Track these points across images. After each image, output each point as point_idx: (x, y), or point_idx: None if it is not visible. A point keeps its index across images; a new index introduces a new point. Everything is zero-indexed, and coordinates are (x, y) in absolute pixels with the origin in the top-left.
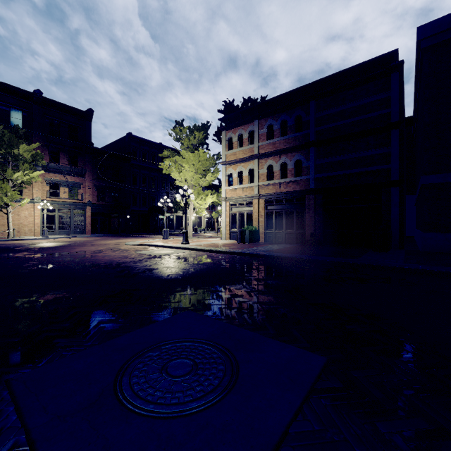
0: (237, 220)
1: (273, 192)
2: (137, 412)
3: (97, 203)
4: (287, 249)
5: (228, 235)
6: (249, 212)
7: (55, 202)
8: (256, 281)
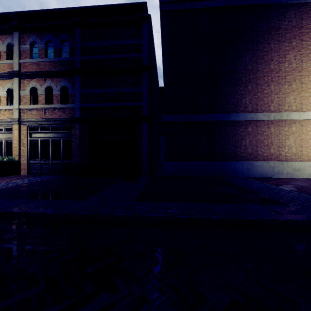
0: None
1: (36, 118)
2: None
3: None
4: (24, 186)
5: None
6: (9, 139)
7: None
8: None
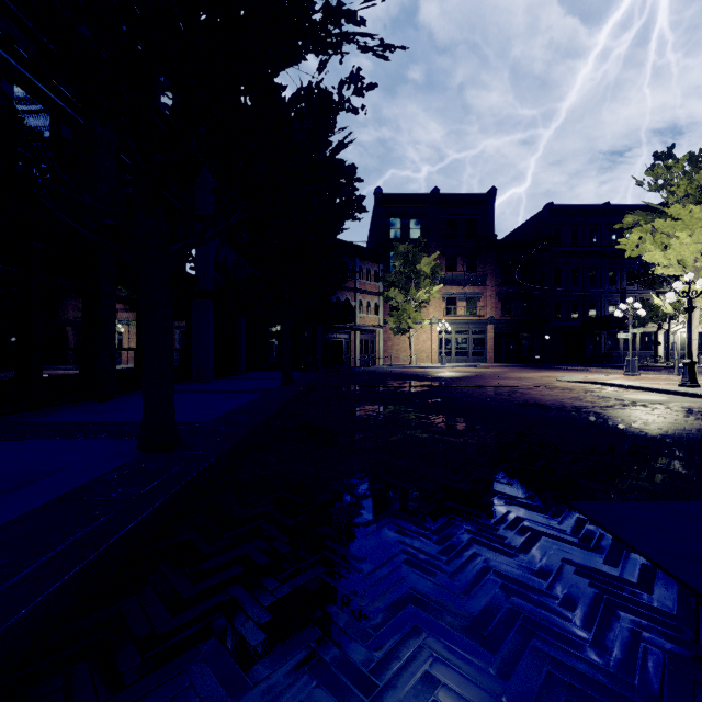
0: None
1: None
2: None
3: (501, 319)
4: None
5: None
6: None
7: (451, 322)
8: None
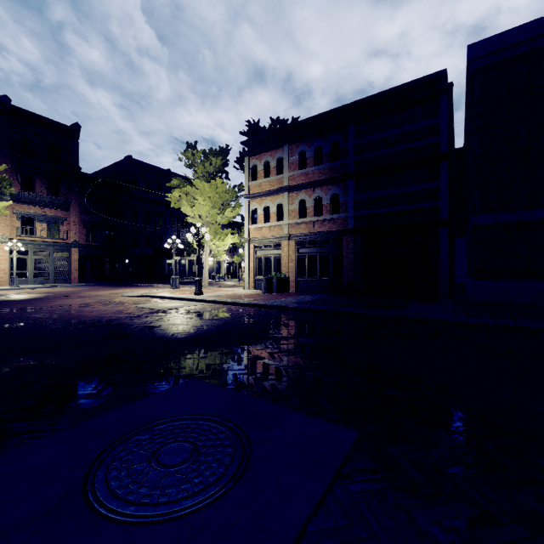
0: (262, 266)
1: (306, 232)
2: (111, 518)
3: (86, 243)
4: (321, 300)
5: (252, 284)
6: (278, 256)
7: (28, 242)
8: (281, 340)
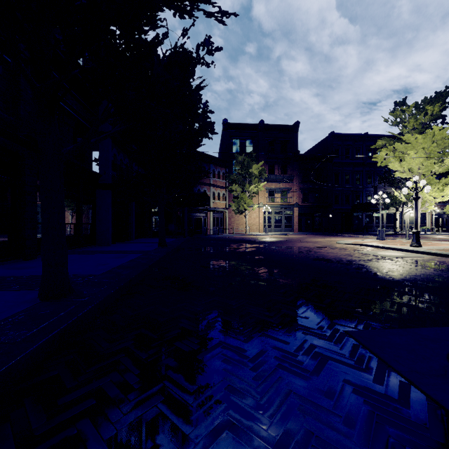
0: None
1: None
2: None
3: (302, 204)
4: None
5: None
6: None
7: (272, 206)
8: None
